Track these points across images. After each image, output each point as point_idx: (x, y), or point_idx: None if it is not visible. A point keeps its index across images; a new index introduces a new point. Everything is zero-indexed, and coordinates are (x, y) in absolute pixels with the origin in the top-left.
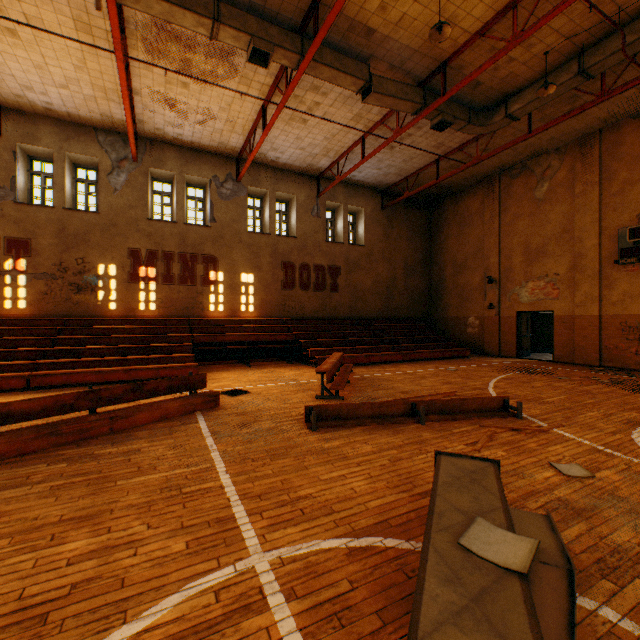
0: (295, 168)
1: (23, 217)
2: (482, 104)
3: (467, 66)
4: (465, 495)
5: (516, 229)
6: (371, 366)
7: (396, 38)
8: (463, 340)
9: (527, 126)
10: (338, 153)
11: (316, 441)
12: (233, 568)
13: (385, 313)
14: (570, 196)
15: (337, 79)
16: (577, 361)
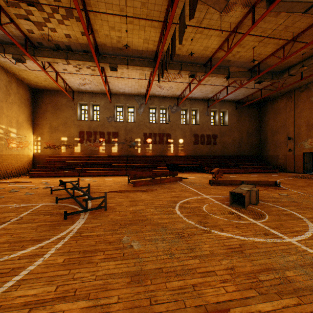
0: (199, 98)
1: (116, 125)
2: (278, 70)
3: (268, 62)
4: (244, 187)
5: (302, 115)
6: (230, 174)
7: (238, 60)
8: (276, 165)
9: (300, 76)
10: (216, 92)
11: (213, 187)
12: (202, 196)
13: (237, 153)
14: None
15: (217, 76)
16: None
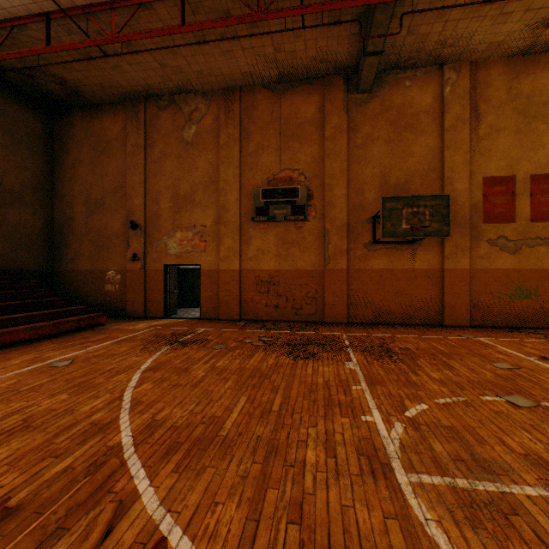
0: None
1: None
2: None
3: None
4: None
5: (165, 169)
6: None
7: None
8: (101, 300)
9: (181, 14)
10: None
11: None
12: None
13: None
14: (216, 146)
15: None
16: (223, 316)
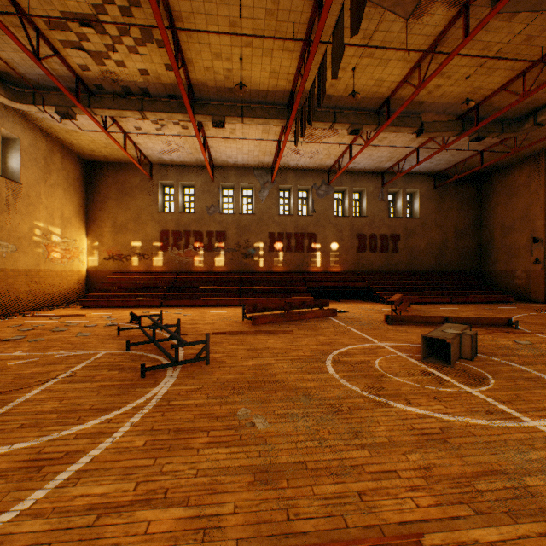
0: (366, 170)
1: (222, 220)
2: (513, 117)
3: (495, 102)
4: (450, 328)
5: None
6: (423, 304)
7: (439, 102)
8: (510, 289)
9: None
10: (398, 158)
11: (392, 327)
12: (373, 344)
13: (437, 268)
14: None
15: (399, 130)
16: None
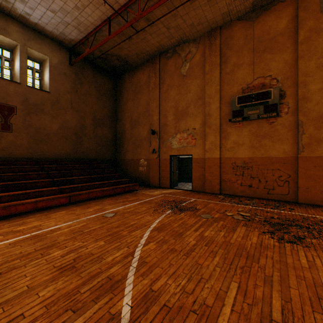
0: None
1: None
2: None
3: None
4: None
5: (170, 96)
6: (9, 221)
7: None
8: (137, 176)
9: None
10: None
11: None
12: None
13: (74, 155)
14: (202, 73)
15: None
16: (207, 190)
